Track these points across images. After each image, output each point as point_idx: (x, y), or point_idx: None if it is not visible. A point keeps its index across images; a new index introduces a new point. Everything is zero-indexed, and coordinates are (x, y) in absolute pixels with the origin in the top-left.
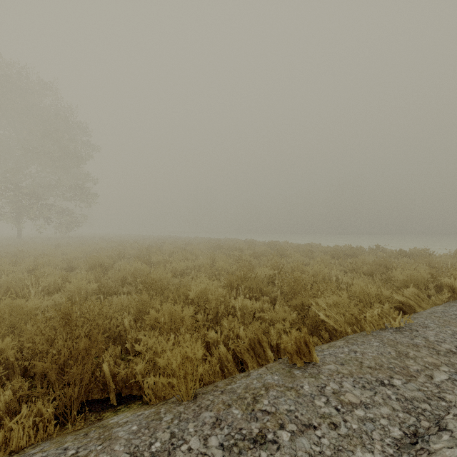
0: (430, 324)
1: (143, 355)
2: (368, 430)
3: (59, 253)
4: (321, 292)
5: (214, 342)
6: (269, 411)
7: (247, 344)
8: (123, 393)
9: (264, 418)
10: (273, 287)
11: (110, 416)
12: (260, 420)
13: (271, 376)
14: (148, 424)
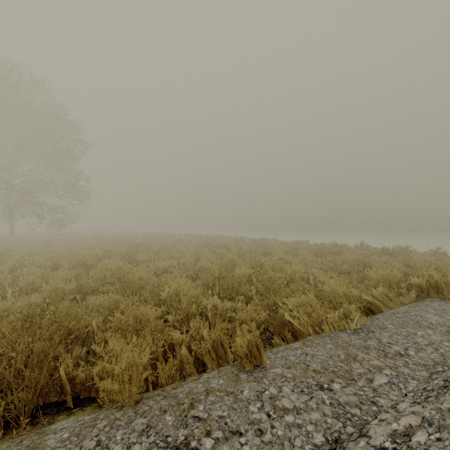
0: (388, 325)
1: (103, 358)
2: (292, 437)
3: (48, 251)
4: (294, 292)
5: (179, 343)
6: (201, 417)
7: (210, 345)
8: (82, 395)
9: (194, 425)
10: (250, 286)
11: (61, 420)
12: (189, 427)
13: (217, 380)
14: (80, 431)
